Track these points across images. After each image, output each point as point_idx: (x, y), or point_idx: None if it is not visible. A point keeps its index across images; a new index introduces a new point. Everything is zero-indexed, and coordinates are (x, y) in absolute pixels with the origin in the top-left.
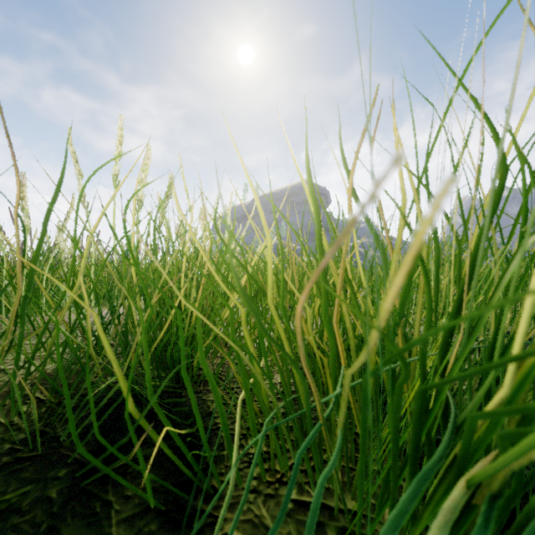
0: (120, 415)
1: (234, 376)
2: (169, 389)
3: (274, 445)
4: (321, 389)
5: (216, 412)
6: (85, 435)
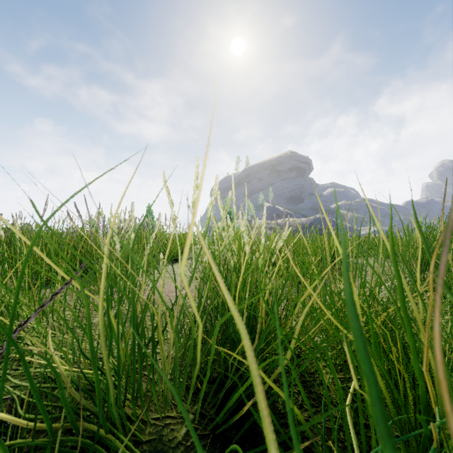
0: (242, 403)
1: (303, 370)
2: (264, 381)
3: (372, 448)
4: (397, 405)
5: (305, 404)
6: (229, 418)
